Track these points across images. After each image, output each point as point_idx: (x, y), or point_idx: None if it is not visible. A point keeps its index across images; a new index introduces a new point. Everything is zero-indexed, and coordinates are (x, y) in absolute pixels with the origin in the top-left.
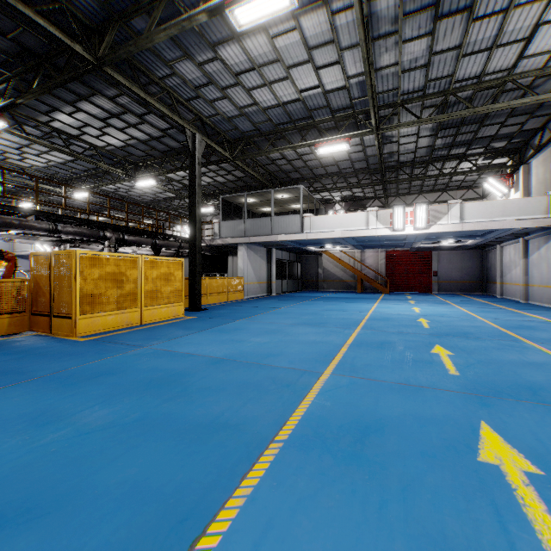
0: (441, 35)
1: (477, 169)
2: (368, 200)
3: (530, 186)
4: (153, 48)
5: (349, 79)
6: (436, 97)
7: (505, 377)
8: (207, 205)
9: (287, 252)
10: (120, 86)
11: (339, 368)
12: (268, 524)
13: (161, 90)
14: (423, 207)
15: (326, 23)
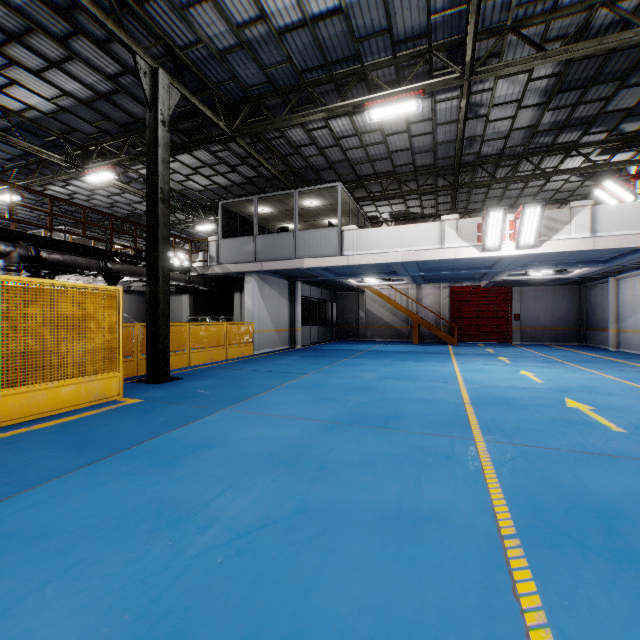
0: None
1: (594, 165)
2: (427, 218)
3: None
4: None
5: None
6: (575, 14)
7: None
8: (206, 221)
9: (317, 288)
10: None
11: None
12: None
13: None
14: (535, 210)
15: None
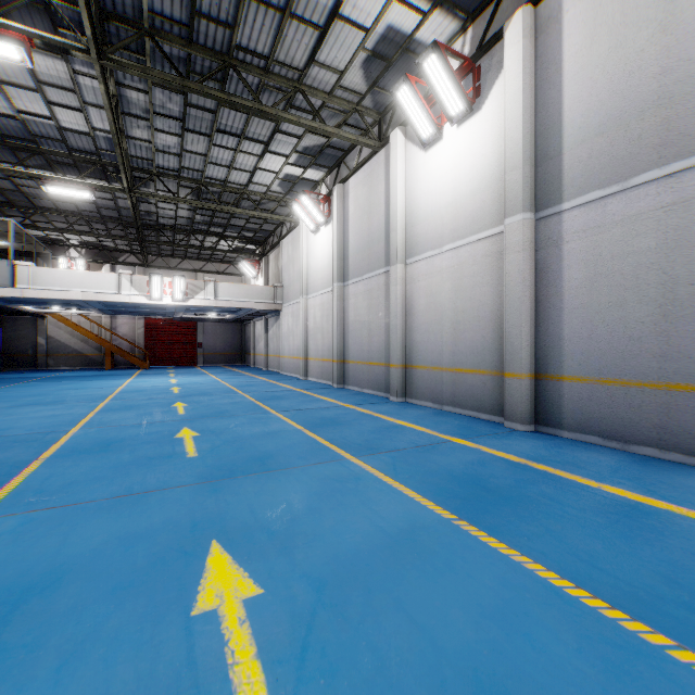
0: (190, 141)
1: (233, 250)
2: (122, 253)
3: (270, 275)
4: None
5: (95, 130)
6: (191, 183)
7: (213, 410)
8: None
9: None
10: None
11: (88, 425)
12: (51, 475)
13: None
14: (181, 280)
15: (66, 73)
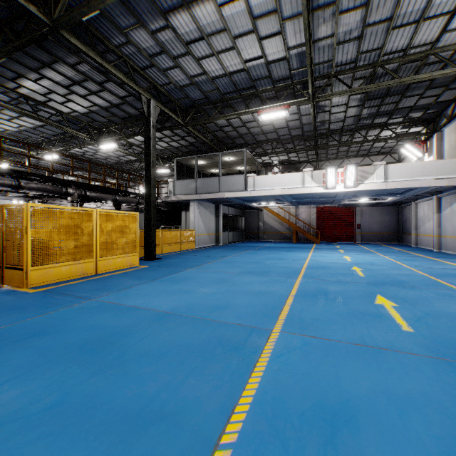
0: (374, 7)
1: (396, 136)
2: (302, 163)
3: (443, 151)
4: (108, 15)
5: (289, 50)
6: (366, 69)
7: None
8: (164, 167)
9: (232, 208)
10: (80, 54)
11: (288, 323)
12: None
13: (118, 59)
14: (352, 167)
15: None
